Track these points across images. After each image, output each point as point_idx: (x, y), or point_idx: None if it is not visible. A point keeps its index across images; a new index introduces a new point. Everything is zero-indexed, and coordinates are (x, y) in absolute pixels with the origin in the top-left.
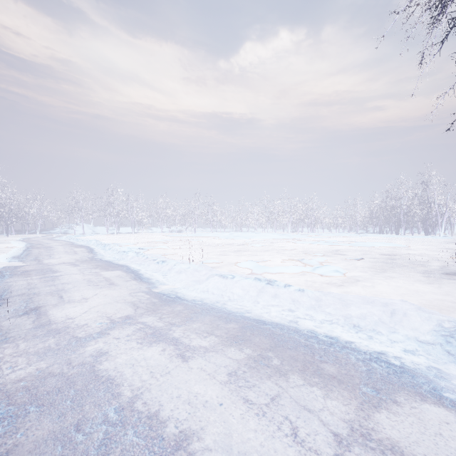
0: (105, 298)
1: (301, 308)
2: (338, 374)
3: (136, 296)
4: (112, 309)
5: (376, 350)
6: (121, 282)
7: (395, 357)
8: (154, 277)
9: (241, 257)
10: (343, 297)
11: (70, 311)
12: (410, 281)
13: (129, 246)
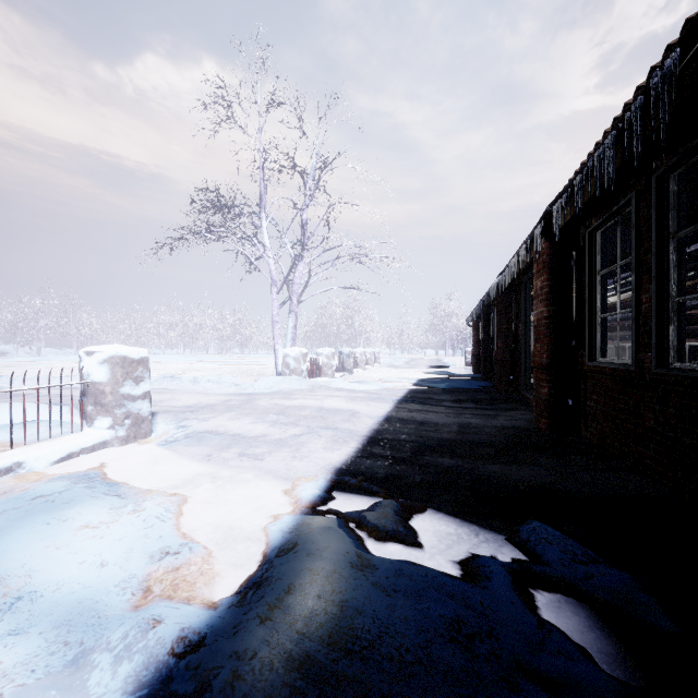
0: None
1: None
2: None
3: None
4: None
5: None
6: None
7: None
8: None
9: None
10: None
11: None
12: None
13: None
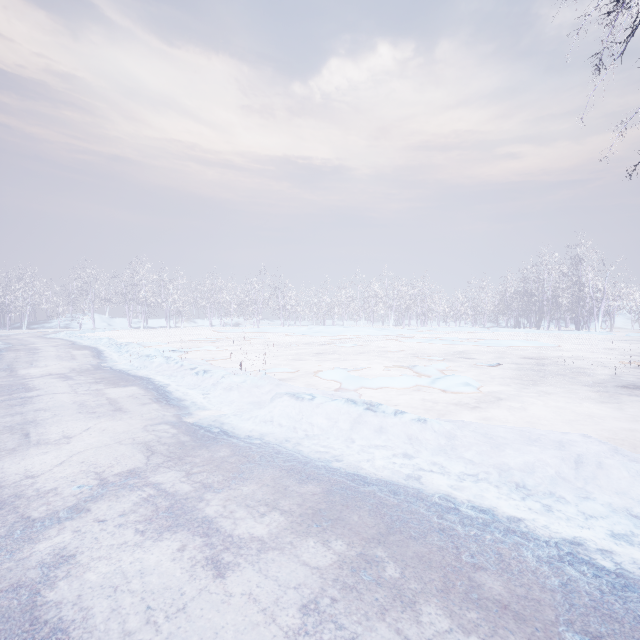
0: (102, 436)
1: (424, 452)
2: (512, 598)
3: (154, 432)
4: (109, 457)
5: (565, 535)
6: (134, 406)
7: (602, 551)
8: (189, 397)
9: (324, 363)
10: (489, 432)
11: (36, 461)
12: (574, 399)
13: (159, 346)
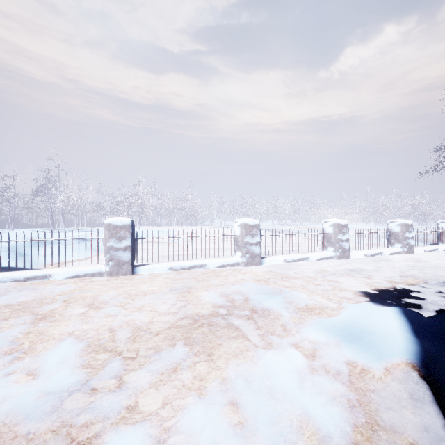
0: None
1: None
2: None
3: None
4: None
5: None
6: None
7: None
8: None
9: None
10: None
11: None
12: None
13: None
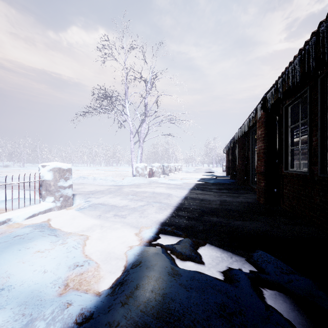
0: None
1: None
2: None
3: None
4: None
5: None
6: None
7: None
8: (2, 181)
9: None
10: None
11: None
12: None
13: None
